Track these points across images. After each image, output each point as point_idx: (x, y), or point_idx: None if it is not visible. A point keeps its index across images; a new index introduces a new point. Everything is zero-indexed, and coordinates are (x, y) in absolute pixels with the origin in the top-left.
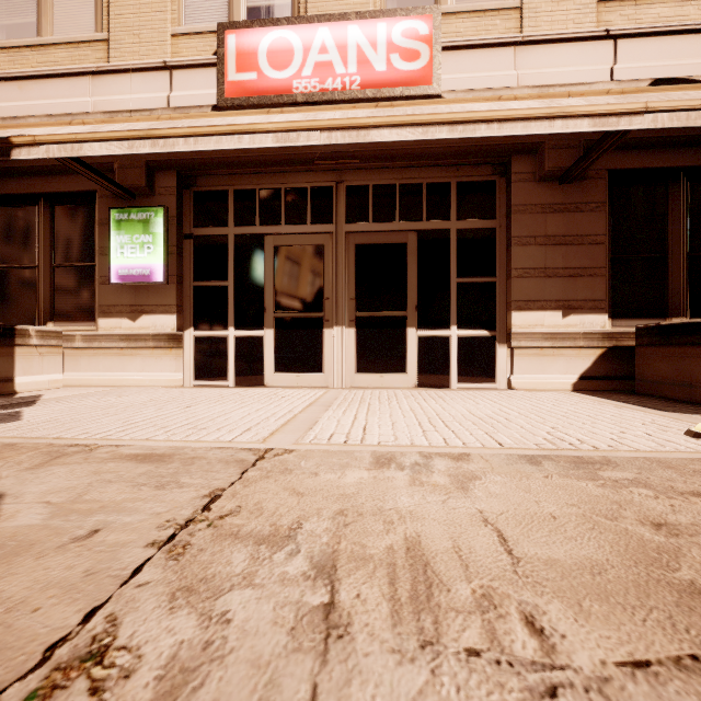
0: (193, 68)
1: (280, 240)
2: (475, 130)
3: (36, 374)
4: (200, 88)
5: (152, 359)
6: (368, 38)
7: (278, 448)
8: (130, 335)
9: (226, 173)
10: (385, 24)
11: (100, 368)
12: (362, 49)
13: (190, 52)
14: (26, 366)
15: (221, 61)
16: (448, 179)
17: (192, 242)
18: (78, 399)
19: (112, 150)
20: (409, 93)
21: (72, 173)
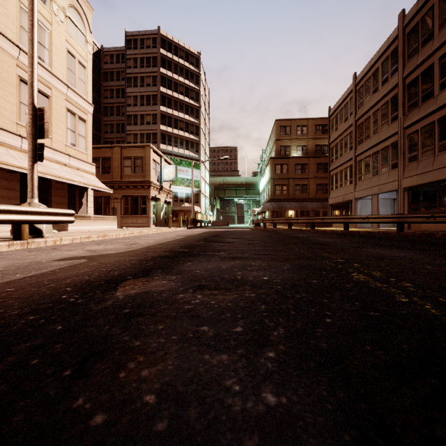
0: None
1: None
2: (1, 165)
3: None
4: None
5: None
6: None
7: None
8: None
9: None
10: None
11: None
12: None
13: None
14: None
15: None
16: None
17: None
18: None
19: None
20: None
21: None
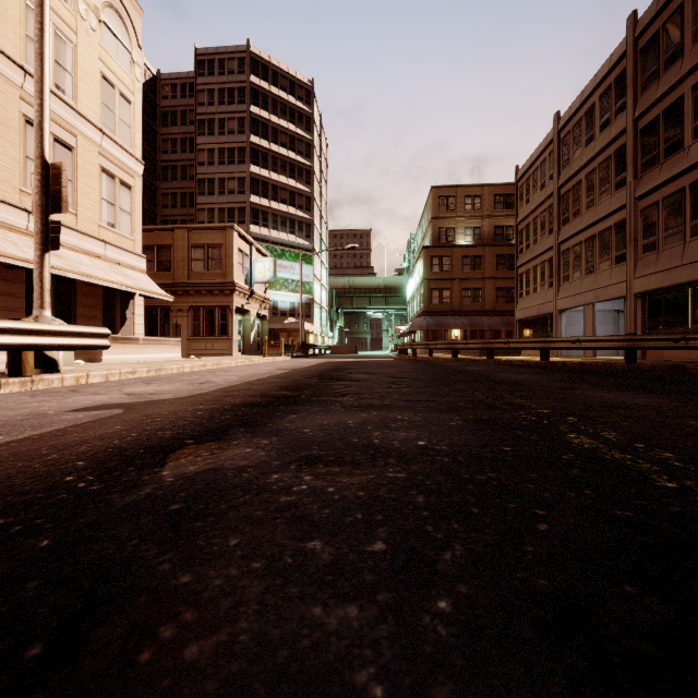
0: None
1: None
2: None
3: None
4: None
5: None
6: None
7: None
8: None
9: None
10: None
11: None
12: None
13: None
14: None
15: None
16: None
17: None
18: None
19: None
20: None
21: None
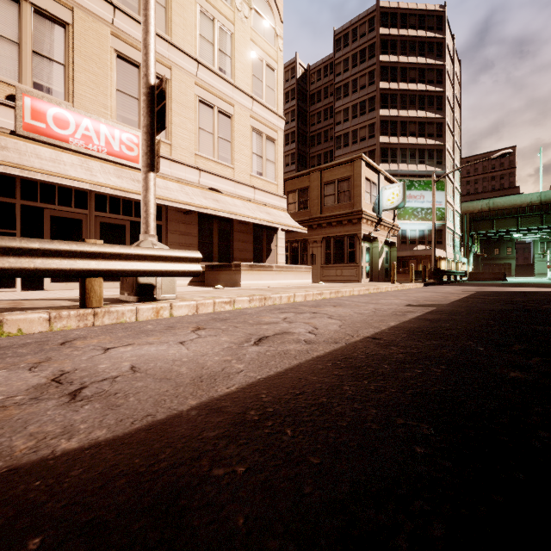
0: None
1: (55, 213)
2: (165, 202)
3: None
4: (1, 116)
5: None
6: (111, 134)
7: None
8: None
9: None
10: (119, 131)
11: None
12: (108, 137)
13: None
14: None
15: (20, 109)
16: None
17: None
18: None
19: None
20: (129, 164)
21: None
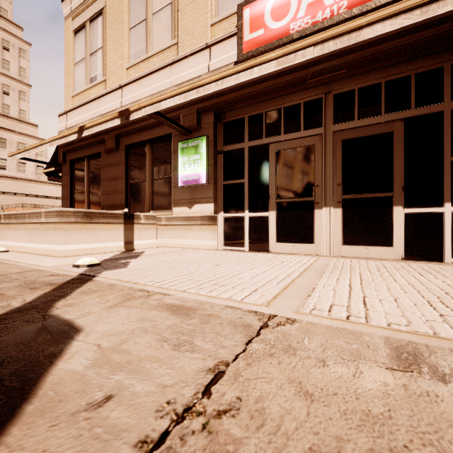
0: (222, 41)
1: (280, 146)
2: None
3: (143, 239)
4: (227, 52)
5: (200, 232)
6: None
7: (280, 315)
8: (188, 217)
9: (243, 106)
10: None
11: (173, 237)
12: None
13: (221, 32)
14: (139, 235)
15: (240, 30)
16: (440, 64)
17: (222, 156)
18: (159, 255)
19: (175, 102)
20: None
21: (161, 125)
